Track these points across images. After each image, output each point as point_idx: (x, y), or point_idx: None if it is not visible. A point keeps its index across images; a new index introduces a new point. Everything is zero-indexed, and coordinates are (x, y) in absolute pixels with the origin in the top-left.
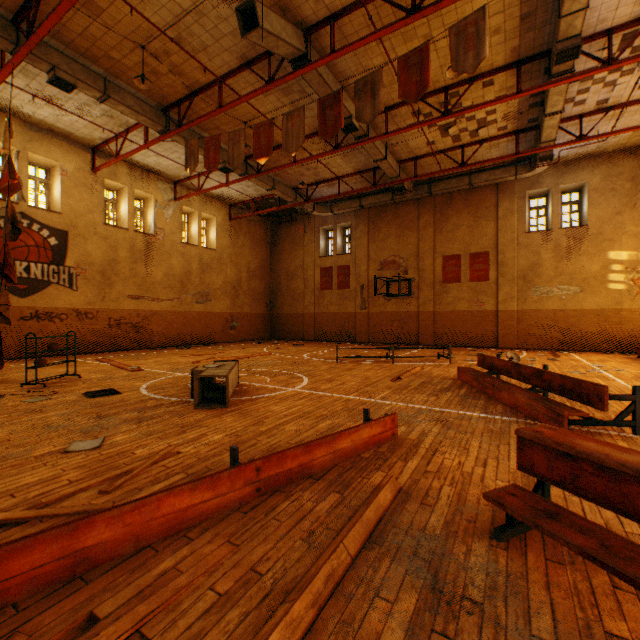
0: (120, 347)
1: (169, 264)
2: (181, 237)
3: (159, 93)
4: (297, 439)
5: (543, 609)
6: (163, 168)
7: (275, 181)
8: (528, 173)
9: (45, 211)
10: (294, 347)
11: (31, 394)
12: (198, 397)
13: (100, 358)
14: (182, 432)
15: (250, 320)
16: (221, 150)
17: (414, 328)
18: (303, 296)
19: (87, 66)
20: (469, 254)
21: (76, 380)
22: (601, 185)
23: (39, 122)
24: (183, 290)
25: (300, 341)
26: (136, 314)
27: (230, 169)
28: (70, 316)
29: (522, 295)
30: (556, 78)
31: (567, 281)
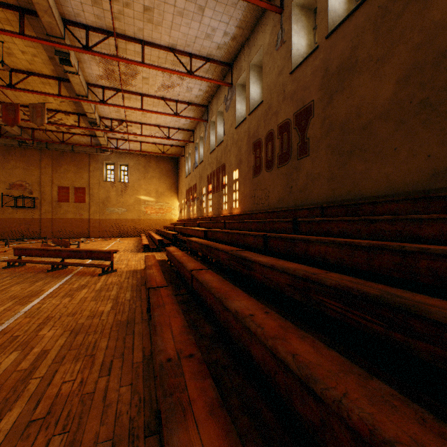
0: None
1: None
2: None
3: None
4: None
5: (5, 271)
6: None
7: None
8: (103, 153)
9: None
10: None
11: None
12: None
13: None
14: None
15: None
16: None
17: (38, 228)
18: None
19: None
20: (75, 187)
21: None
22: (134, 166)
23: None
24: None
25: None
26: None
27: None
28: None
29: (102, 211)
30: (95, 127)
31: (122, 206)
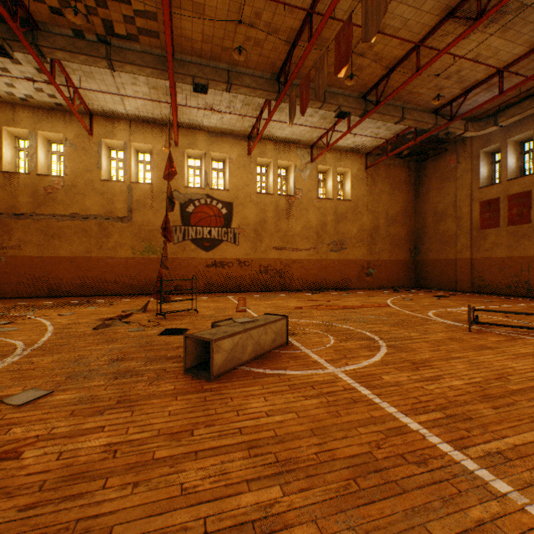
0: (267, 288)
1: (306, 218)
2: (316, 193)
3: (268, 63)
4: (137, 527)
5: None
6: (297, 136)
7: (404, 110)
8: None
9: (219, 191)
10: (430, 299)
11: (146, 323)
12: (196, 358)
13: (243, 296)
14: (100, 411)
15: (388, 267)
16: (335, 96)
17: None
18: (454, 238)
19: (217, 67)
20: None
21: (191, 315)
22: None
23: (214, 129)
24: (318, 240)
25: (448, 292)
26: (279, 262)
27: (345, 112)
28: (234, 264)
29: None
30: None
31: None
